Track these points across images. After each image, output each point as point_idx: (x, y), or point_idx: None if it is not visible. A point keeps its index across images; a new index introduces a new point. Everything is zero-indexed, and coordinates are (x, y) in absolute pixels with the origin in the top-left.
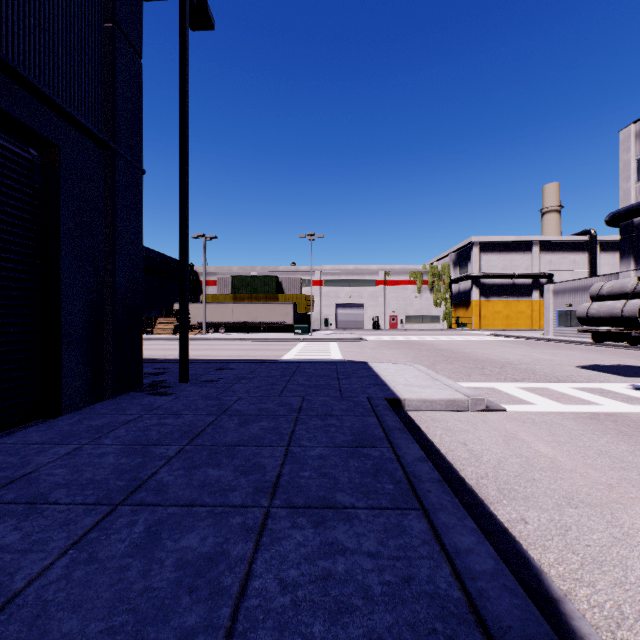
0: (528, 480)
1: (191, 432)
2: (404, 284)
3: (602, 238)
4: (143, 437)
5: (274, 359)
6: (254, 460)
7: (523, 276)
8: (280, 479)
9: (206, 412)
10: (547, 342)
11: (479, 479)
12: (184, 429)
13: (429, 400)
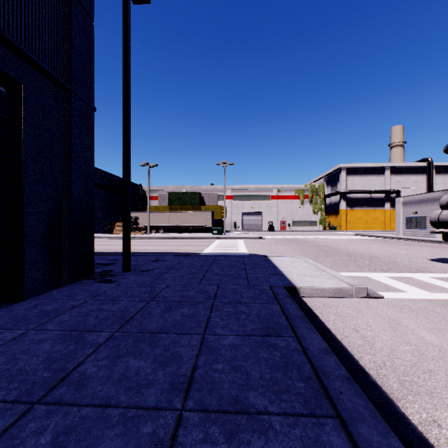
0: (425, 371)
1: (123, 318)
2: (291, 198)
3: (437, 164)
4: (81, 323)
5: (197, 252)
6: (173, 349)
7: (378, 192)
8: (195, 373)
9: (139, 298)
10: (399, 240)
11: (378, 369)
12: (117, 315)
13: (320, 288)
